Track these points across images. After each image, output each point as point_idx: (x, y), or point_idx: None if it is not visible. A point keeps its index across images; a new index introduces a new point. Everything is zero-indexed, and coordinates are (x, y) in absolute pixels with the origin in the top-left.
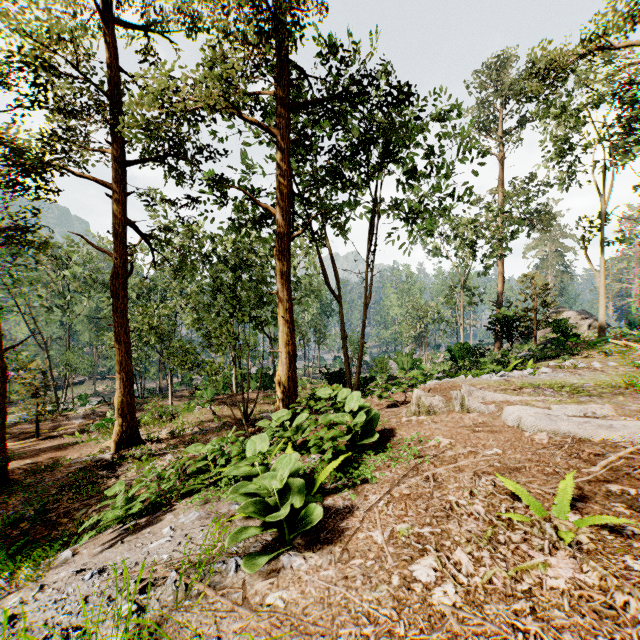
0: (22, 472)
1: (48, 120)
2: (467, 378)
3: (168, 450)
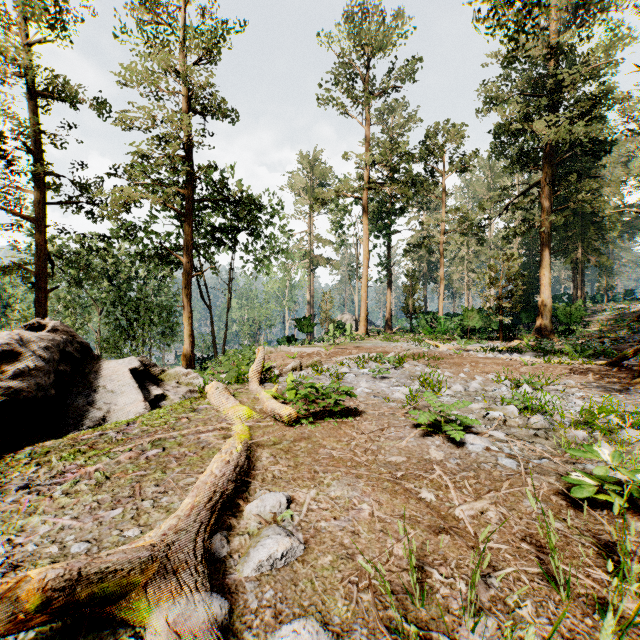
0: None
1: None
2: None
3: None
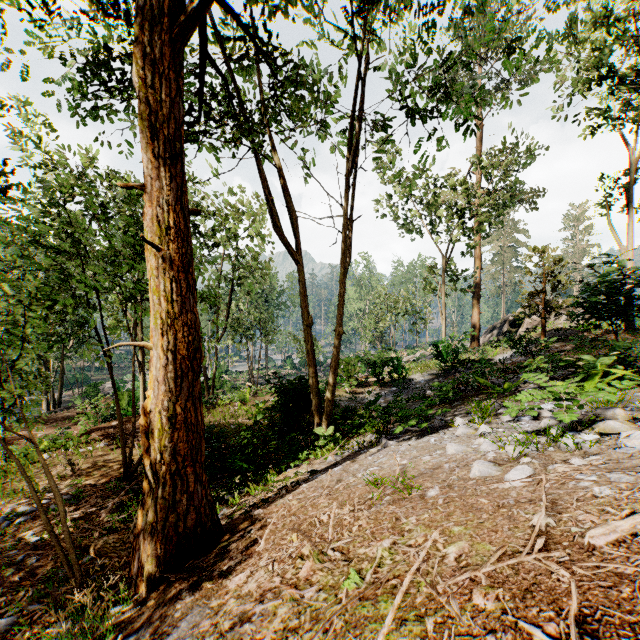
0: None
1: None
2: None
3: None
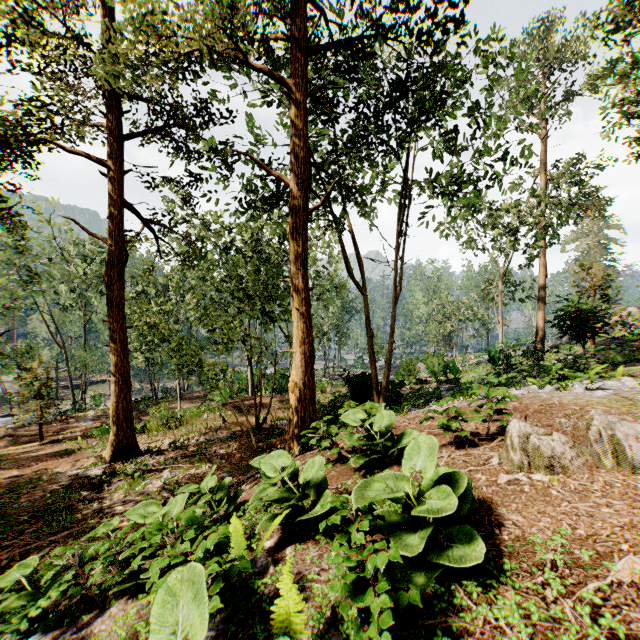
0: (1, 488)
1: (34, 88)
2: (545, 390)
3: (167, 464)
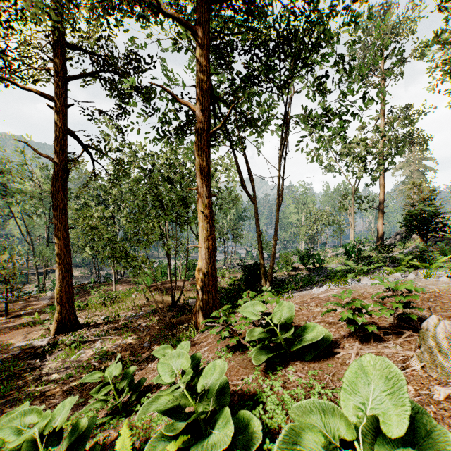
0: None
1: None
2: (409, 277)
3: (100, 336)
